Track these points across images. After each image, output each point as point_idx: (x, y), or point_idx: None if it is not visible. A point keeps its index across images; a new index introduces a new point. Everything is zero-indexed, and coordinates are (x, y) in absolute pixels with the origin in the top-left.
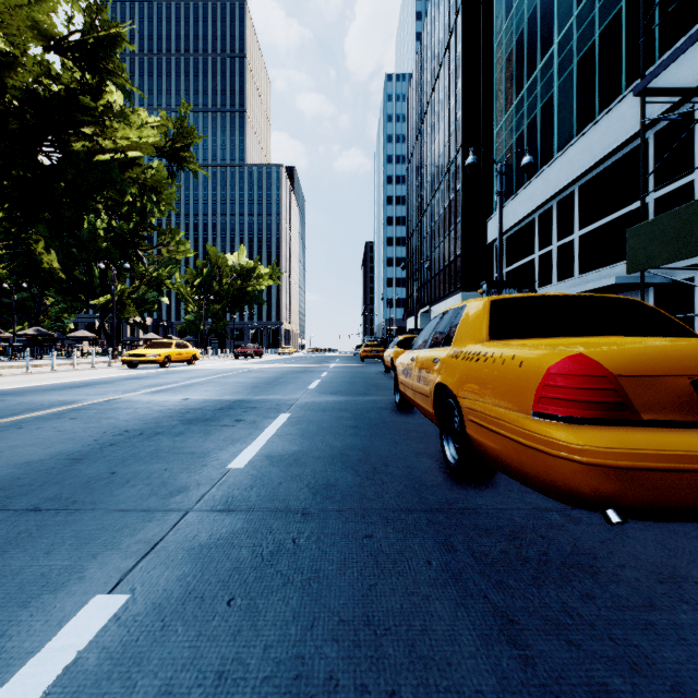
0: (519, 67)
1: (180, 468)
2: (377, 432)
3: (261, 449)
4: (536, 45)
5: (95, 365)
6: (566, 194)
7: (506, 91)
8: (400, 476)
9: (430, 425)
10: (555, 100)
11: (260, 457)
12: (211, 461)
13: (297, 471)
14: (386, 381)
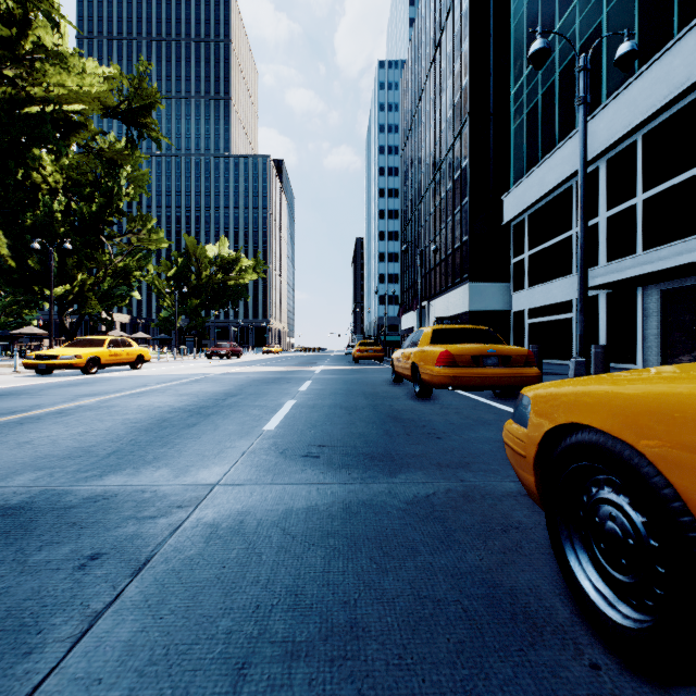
0: (547, 5)
1: None
2: None
3: None
4: None
5: (7, 370)
6: (622, 148)
7: (528, 39)
8: None
9: None
10: (604, 32)
11: None
12: None
13: None
14: (408, 403)
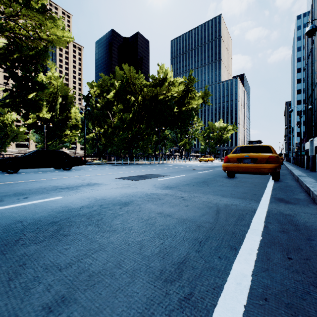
0: None
1: None
2: None
3: None
4: None
5: None
6: None
7: None
8: None
9: None
10: None
11: None
12: None
13: None
14: None
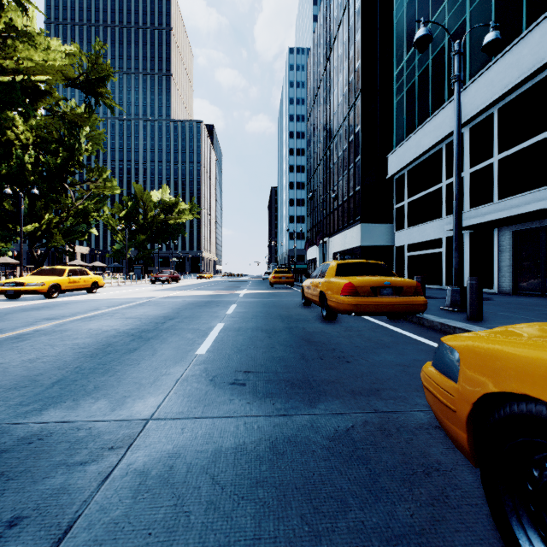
0: (423, 5)
1: None
2: None
3: None
4: None
5: None
6: (481, 119)
7: (407, 32)
8: None
9: None
10: (467, 27)
11: None
12: None
13: None
14: (318, 325)
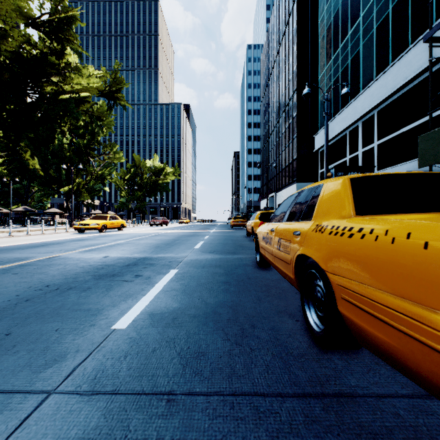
0: (336, 34)
1: (70, 328)
2: (244, 288)
3: (147, 306)
4: (347, 18)
5: (58, 231)
6: (368, 117)
7: (327, 50)
8: (267, 340)
9: (285, 281)
10: (361, 54)
11: (143, 315)
12: (100, 320)
13: (172, 333)
14: (248, 242)
